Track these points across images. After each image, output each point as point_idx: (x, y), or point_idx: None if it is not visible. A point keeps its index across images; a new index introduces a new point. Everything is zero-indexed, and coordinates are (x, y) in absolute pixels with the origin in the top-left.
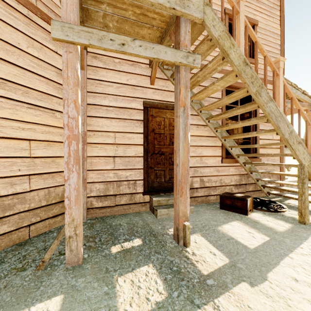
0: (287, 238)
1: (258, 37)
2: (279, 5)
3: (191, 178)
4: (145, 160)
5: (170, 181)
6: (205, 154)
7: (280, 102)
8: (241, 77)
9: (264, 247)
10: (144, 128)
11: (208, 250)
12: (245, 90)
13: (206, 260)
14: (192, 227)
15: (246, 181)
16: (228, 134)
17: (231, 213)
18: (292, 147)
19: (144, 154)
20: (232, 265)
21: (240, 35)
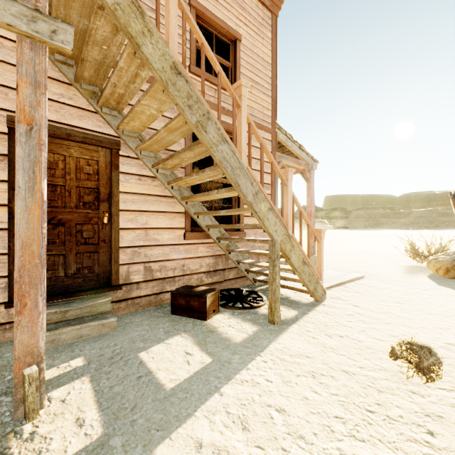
0: (238, 355)
1: (243, 59)
2: (271, 25)
3: (127, 266)
4: (11, 237)
5: (80, 275)
6: (155, 225)
7: (243, 147)
8: (168, 92)
9: (192, 380)
10: (8, 170)
11: (76, 416)
12: (183, 118)
13: (49, 447)
14: (87, 363)
15: (225, 264)
16: (192, 194)
17: (184, 320)
18: (259, 216)
19: (10, 224)
20: (99, 445)
21: (169, 22)
